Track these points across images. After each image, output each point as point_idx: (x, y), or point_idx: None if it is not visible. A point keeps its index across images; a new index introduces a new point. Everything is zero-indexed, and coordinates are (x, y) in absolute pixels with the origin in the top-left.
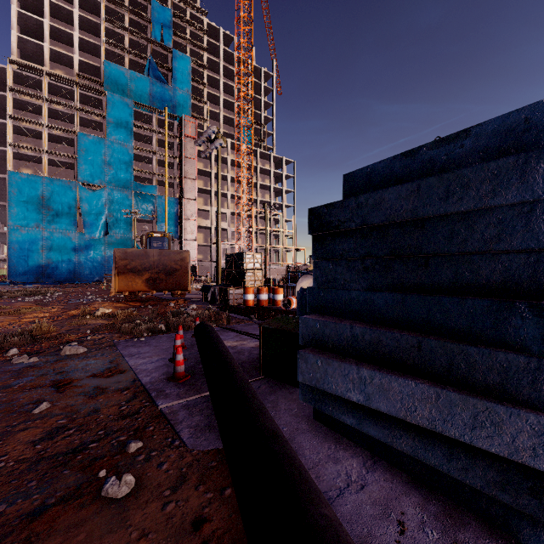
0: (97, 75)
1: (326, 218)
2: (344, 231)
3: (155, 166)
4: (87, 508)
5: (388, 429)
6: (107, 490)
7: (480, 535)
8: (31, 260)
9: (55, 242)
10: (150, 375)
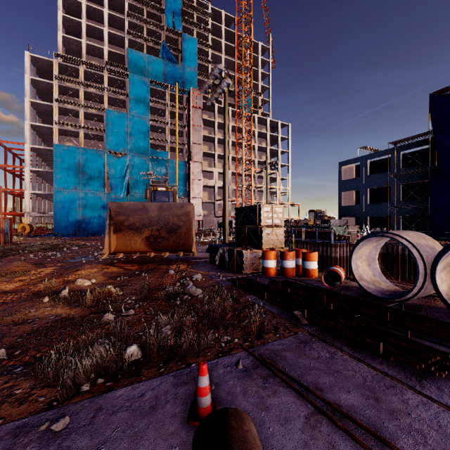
0: (122, 62)
1: None
2: None
3: (167, 134)
4: None
5: None
6: None
7: None
8: (70, 216)
9: (89, 201)
10: None
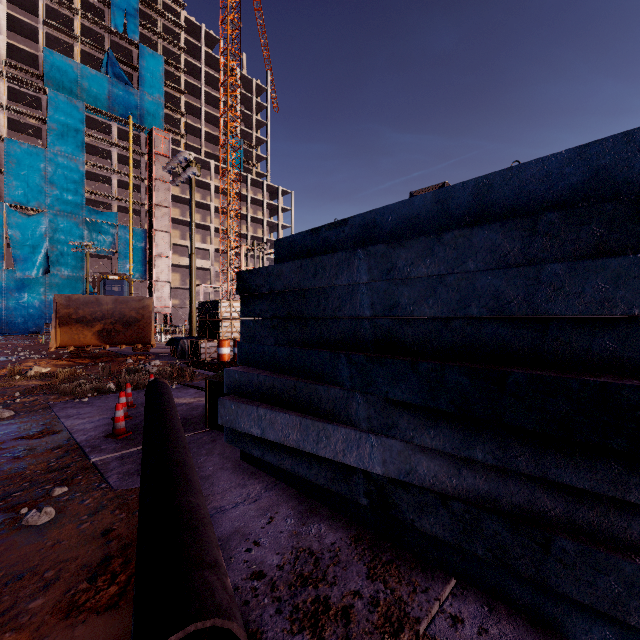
0: (33, 65)
1: (248, 282)
2: (261, 294)
3: (115, 188)
4: (7, 533)
5: (279, 455)
6: (28, 519)
7: (324, 519)
8: None
9: None
10: (87, 434)
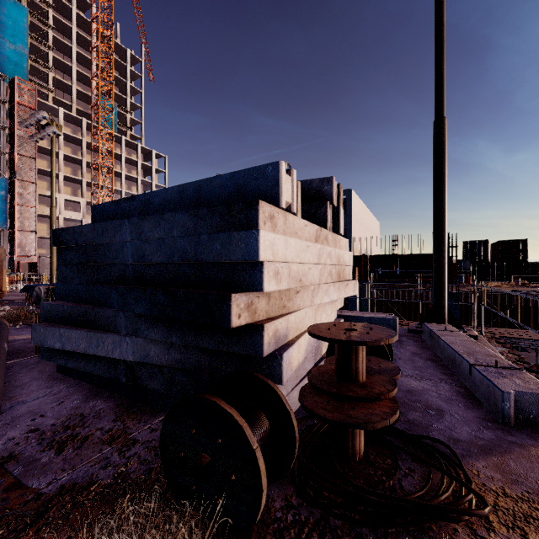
0: None
1: (61, 237)
2: (70, 247)
3: None
4: None
5: (76, 361)
6: None
7: (103, 398)
8: None
9: None
10: None
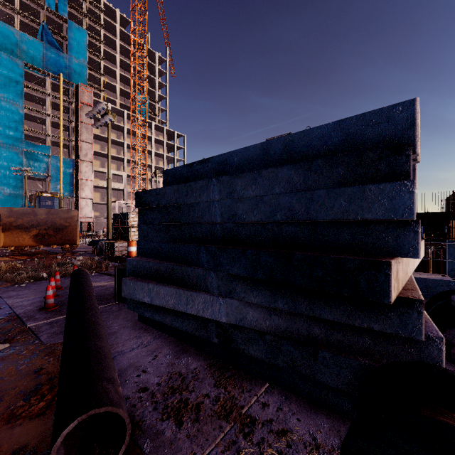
0: None
1: (143, 199)
2: (152, 208)
3: (48, 127)
4: None
5: (163, 315)
6: None
7: (191, 354)
8: None
9: None
10: (24, 308)
